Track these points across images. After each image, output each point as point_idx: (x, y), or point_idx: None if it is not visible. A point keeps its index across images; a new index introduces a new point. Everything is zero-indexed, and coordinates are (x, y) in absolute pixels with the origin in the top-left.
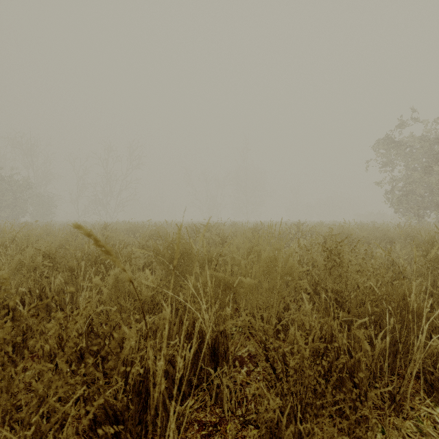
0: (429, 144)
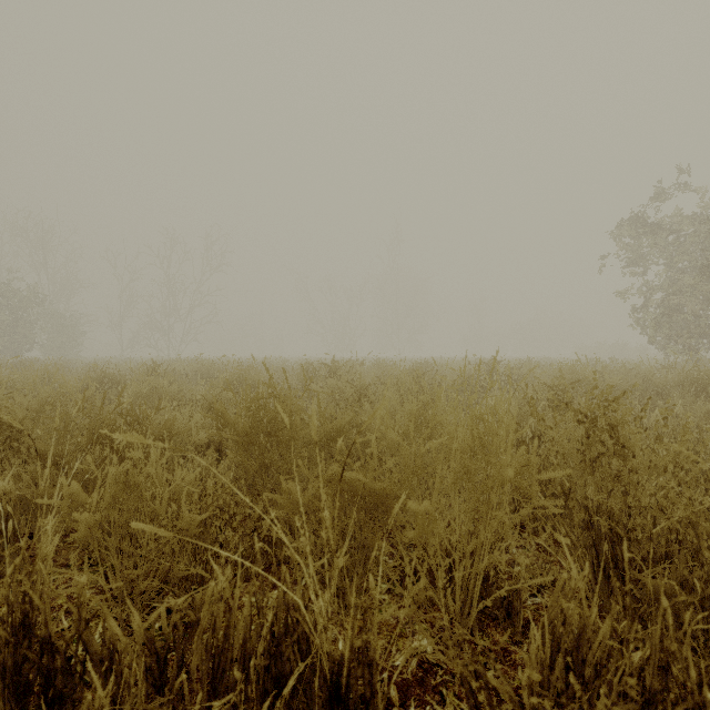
0: (709, 227)
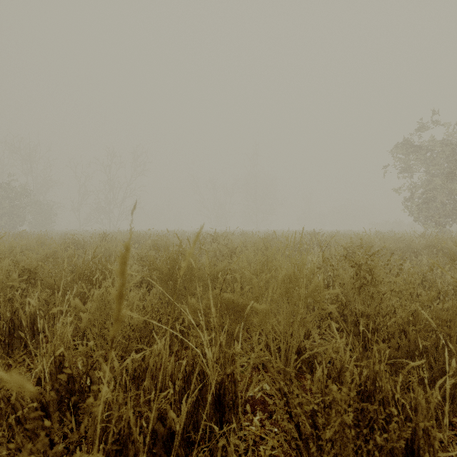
0: (452, 148)
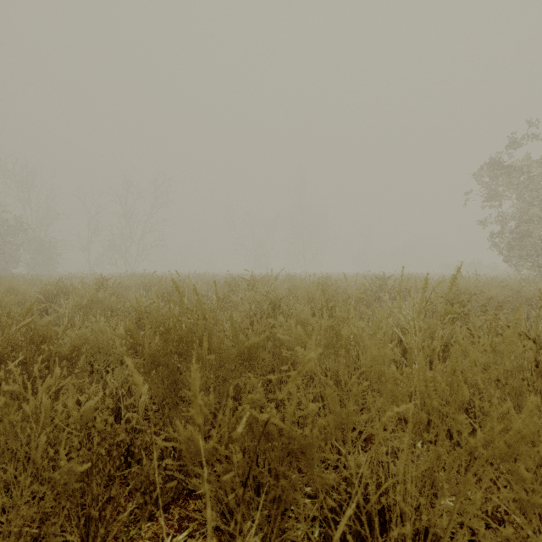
0: None
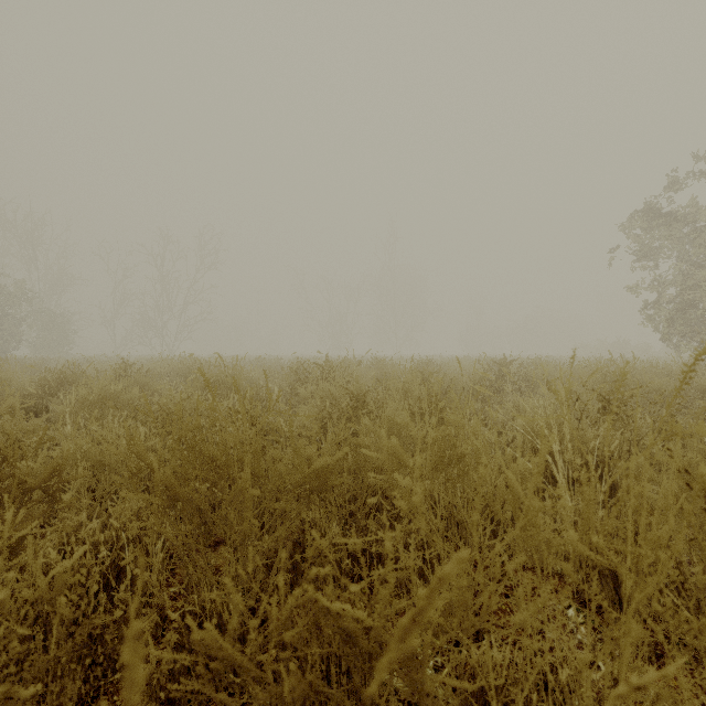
0: None
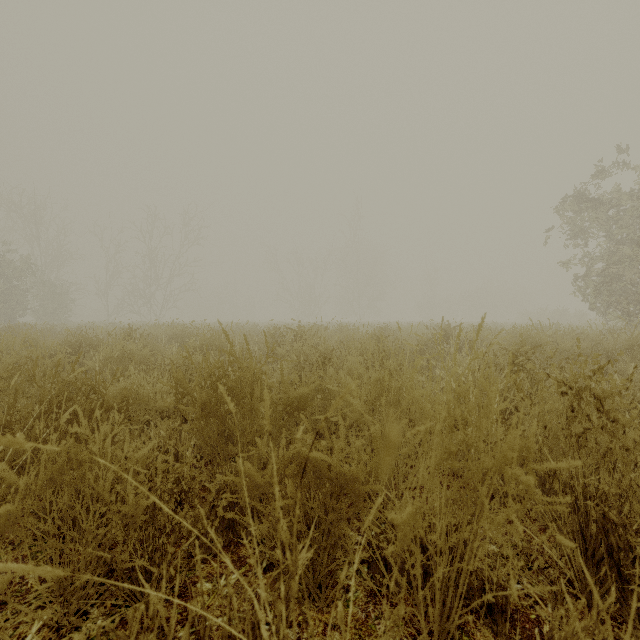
0: None
